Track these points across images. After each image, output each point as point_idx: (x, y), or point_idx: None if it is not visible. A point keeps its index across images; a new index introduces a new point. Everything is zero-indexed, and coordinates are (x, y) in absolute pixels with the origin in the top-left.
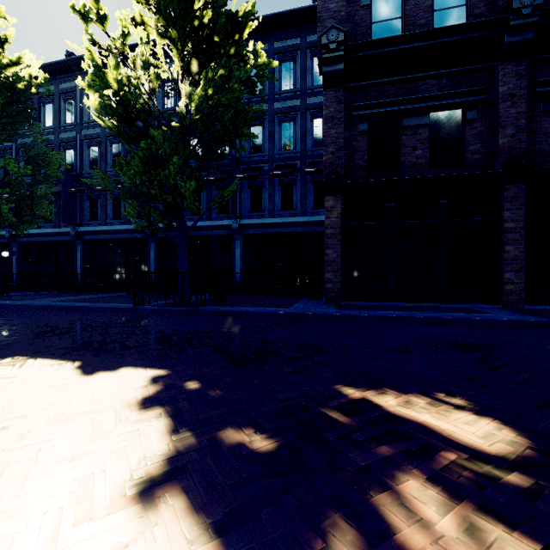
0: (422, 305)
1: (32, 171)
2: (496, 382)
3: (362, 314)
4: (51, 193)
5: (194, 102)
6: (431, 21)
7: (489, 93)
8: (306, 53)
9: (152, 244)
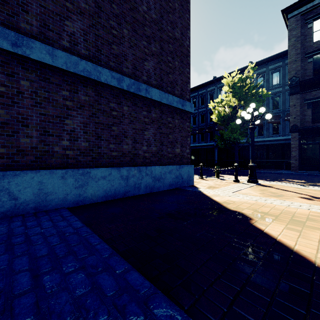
0: None
1: None
2: (316, 180)
3: (301, 173)
4: None
5: None
6: None
7: None
8: (285, 68)
9: (216, 149)
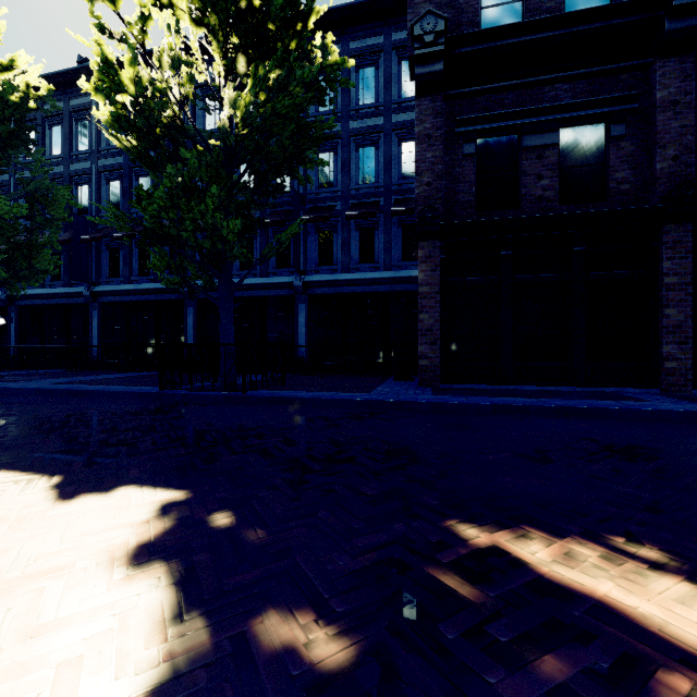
0: (550, 389)
1: (30, 211)
2: None
3: (471, 403)
4: (58, 242)
5: (240, 110)
6: (563, 3)
7: (642, 100)
8: (392, 56)
9: (190, 308)
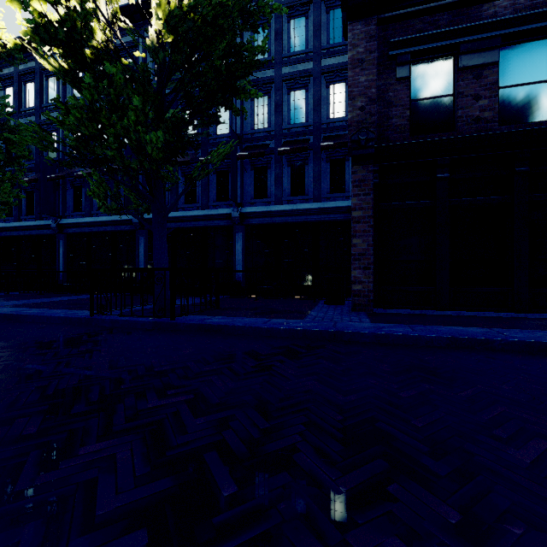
0: (490, 315)
1: None
2: None
3: (421, 334)
4: (29, 181)
5: (161, 9)
6: None
7: None
8: (320, 5)
9: (141, 237)
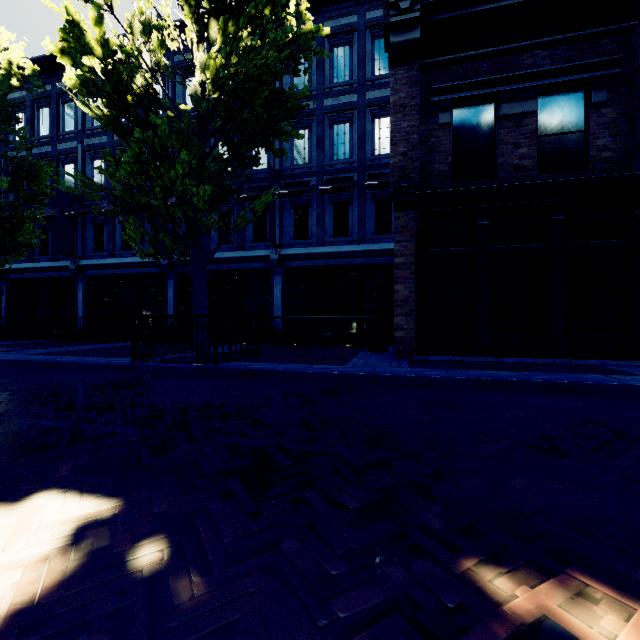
0: (528, 361)
1: (13, 186)
2: None
3: (452, 377)
4: (45, 218)
5: (209, 71)
6: None
7: (624, 65)
8: (365, 34)
9: (170, 281)
